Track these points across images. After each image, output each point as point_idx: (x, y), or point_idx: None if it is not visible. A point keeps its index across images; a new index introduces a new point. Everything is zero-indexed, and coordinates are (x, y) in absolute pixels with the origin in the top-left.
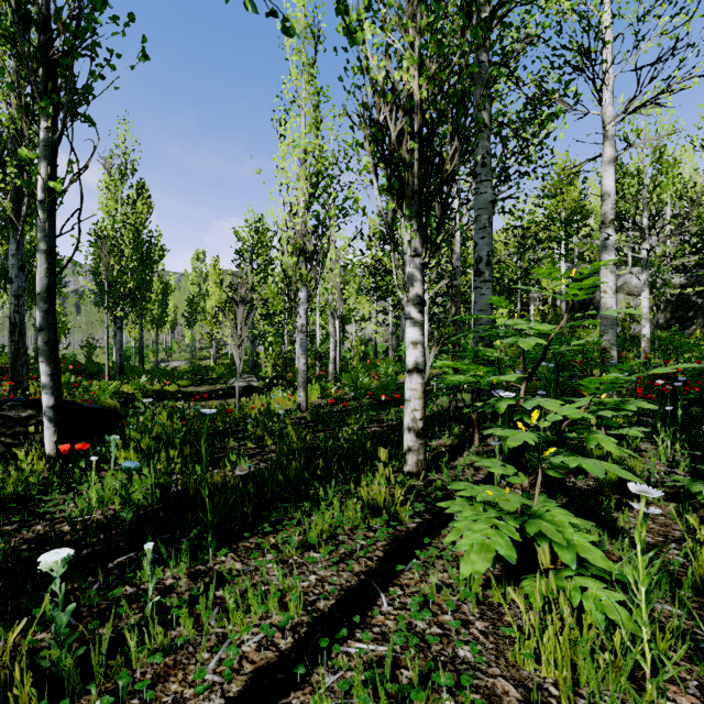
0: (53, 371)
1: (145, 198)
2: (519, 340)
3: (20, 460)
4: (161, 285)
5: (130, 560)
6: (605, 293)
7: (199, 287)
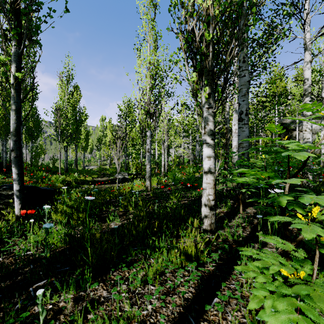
0: (19, 172)
1: (78, 92)
2: (294, 153)
3: (6, 216)
4: (85, 131)
5: (43, 285)
6: (305, 131)
7: (103, 132)
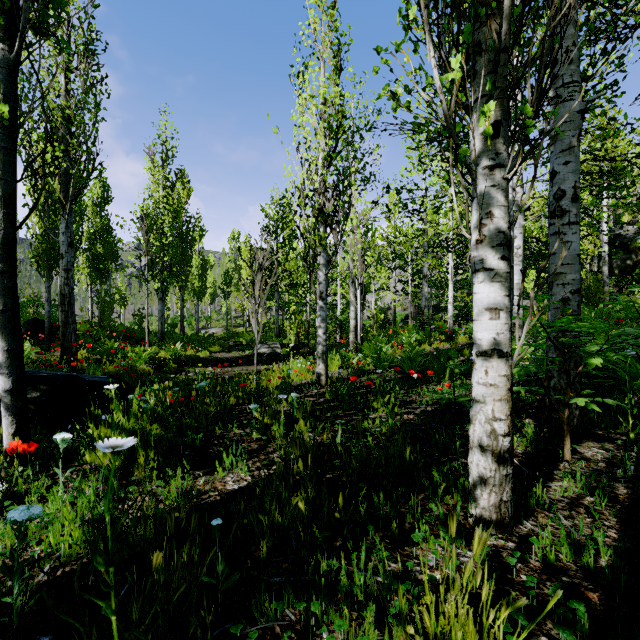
0: (10, 346)
1: (185, 183)
2: None
3: None
4: (200, 261)
5: None
6: None
7: (235, 263)
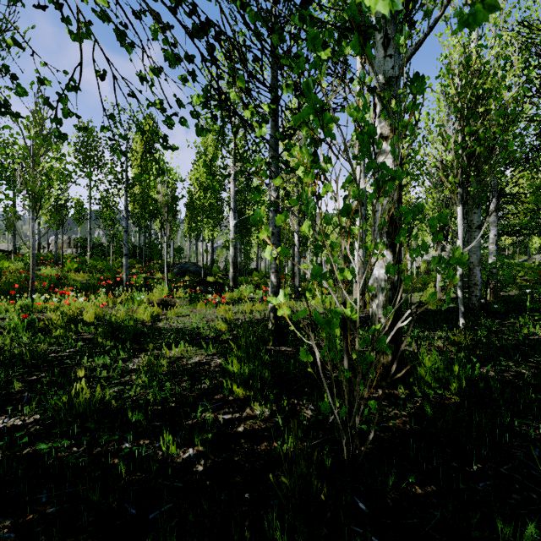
0: None
1: None
2: None
3: None
4: None
5: None
6: None
7: None
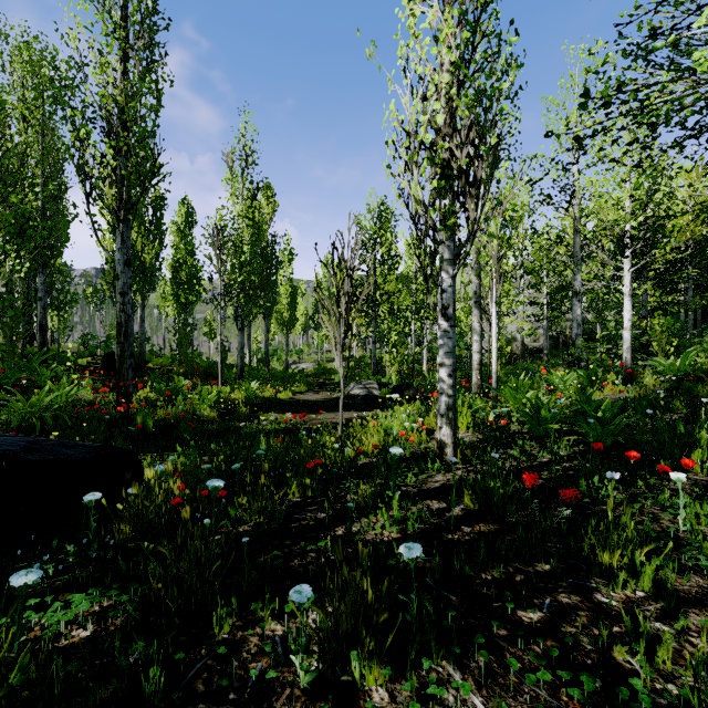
0: None
1: (270, 197)
2: None
3: None
4: (289, 288)
5: None
6: None
7: (328, 291)
